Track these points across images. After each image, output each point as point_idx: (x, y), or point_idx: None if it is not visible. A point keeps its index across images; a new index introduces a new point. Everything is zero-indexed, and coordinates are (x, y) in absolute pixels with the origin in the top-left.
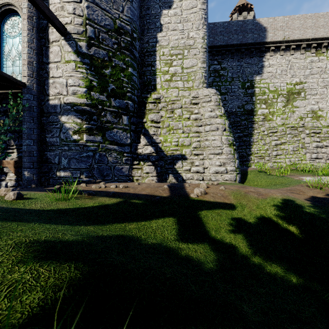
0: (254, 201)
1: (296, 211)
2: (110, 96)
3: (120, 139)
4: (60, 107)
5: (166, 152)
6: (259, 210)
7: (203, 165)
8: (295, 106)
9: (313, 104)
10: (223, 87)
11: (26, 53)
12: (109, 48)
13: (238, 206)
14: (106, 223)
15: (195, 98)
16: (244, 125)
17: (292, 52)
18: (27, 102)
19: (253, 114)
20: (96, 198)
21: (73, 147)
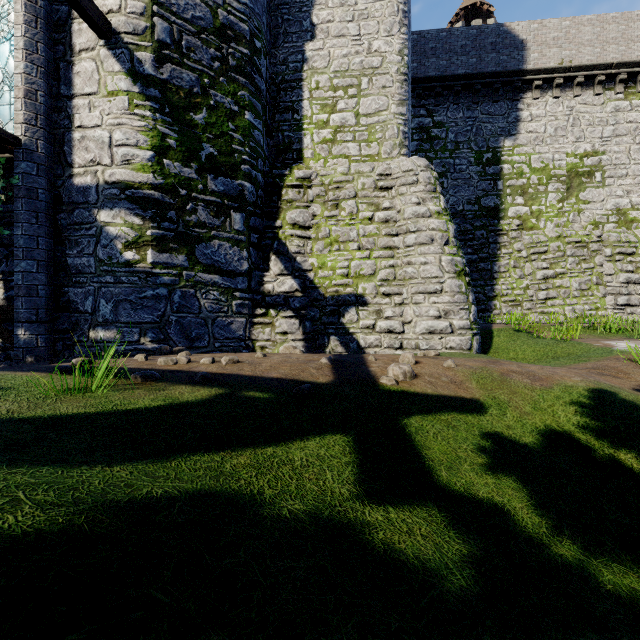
0: (526, 393)
1: (628, 417)
2: (206, 171)
3: (225, 261)
4: (97, 192)
5: (323, 291)
6: (540, 414)
7: (401, 316)
8: (584, 200)
9: (619, 195)
10: (438, 162)
11: (21, 73)
12: (202, 67)
13: (490, 406)
14: (172, 455)
15: (383, 178)
16: (481, 238)
17: (577, 90)
18: (23, 178)
19: (498, 217)
20: (162, 387)
21: (124, 278)
